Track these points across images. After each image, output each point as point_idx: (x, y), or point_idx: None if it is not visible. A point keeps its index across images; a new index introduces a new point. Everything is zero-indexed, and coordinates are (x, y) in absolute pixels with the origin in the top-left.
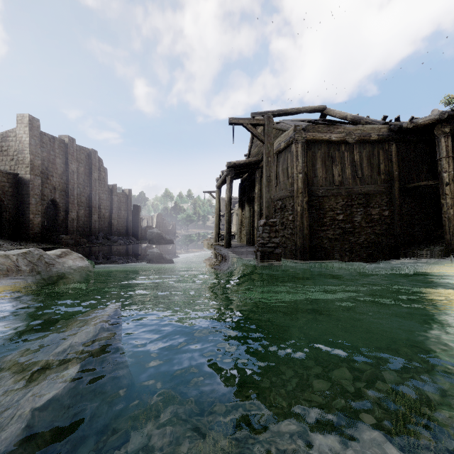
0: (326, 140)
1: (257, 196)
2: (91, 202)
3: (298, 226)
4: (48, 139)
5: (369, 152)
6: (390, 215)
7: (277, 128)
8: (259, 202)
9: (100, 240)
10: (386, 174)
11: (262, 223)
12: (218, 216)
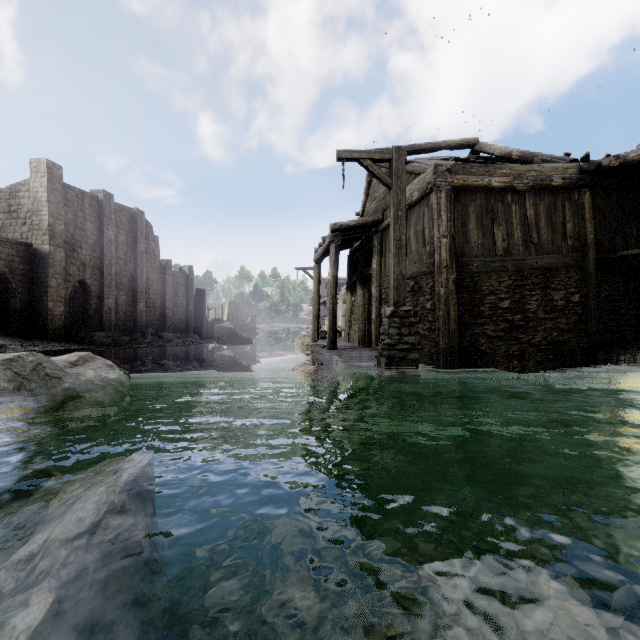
0: (484, 186)
1: (376, 273)
2: (135, 284)
3: (441, 318)
4: (75, 194)
5: (549, 204)
6: (582, 301)
7: (407, 170)
8: (378, 282)
9: (148, 338)
10: (576, 239)
11: (389, 313)
12: (317, 303)
